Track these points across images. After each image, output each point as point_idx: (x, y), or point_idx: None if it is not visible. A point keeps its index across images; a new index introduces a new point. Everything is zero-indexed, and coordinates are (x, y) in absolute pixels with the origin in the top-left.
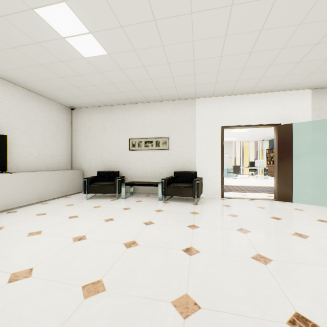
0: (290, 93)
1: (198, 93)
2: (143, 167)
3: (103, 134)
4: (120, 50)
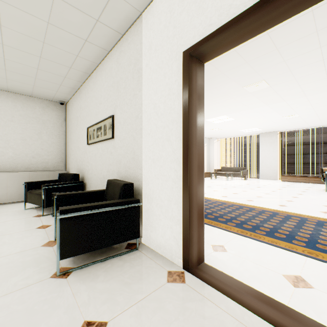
0: None
1: None
2: (96, 170)
3: (77, 126)
4: None
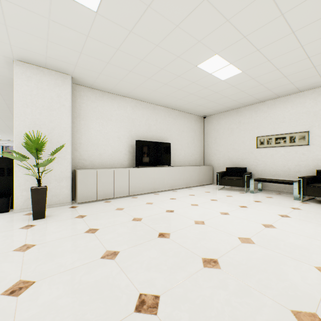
0: None
1: None
2: (273, 165)
3: (230, 134)
4: (253, 65)
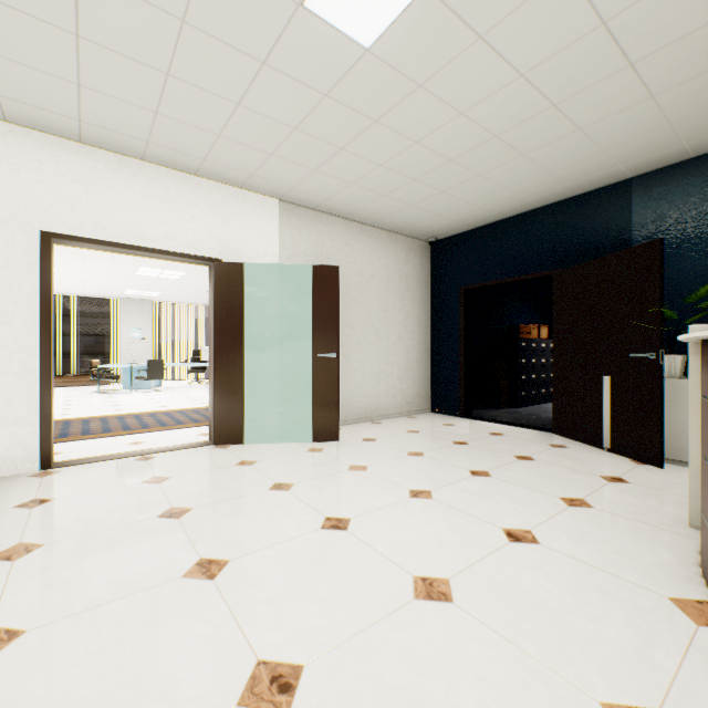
0: (242, 195)
1: None
2: None
3: None
4: None
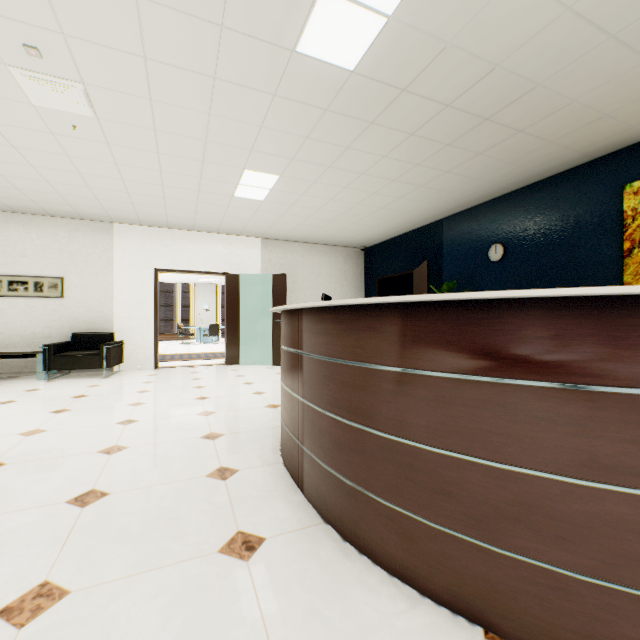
0: (240, 239)
1: (115, 218)
2: (6, 328)
3: None
4: None
